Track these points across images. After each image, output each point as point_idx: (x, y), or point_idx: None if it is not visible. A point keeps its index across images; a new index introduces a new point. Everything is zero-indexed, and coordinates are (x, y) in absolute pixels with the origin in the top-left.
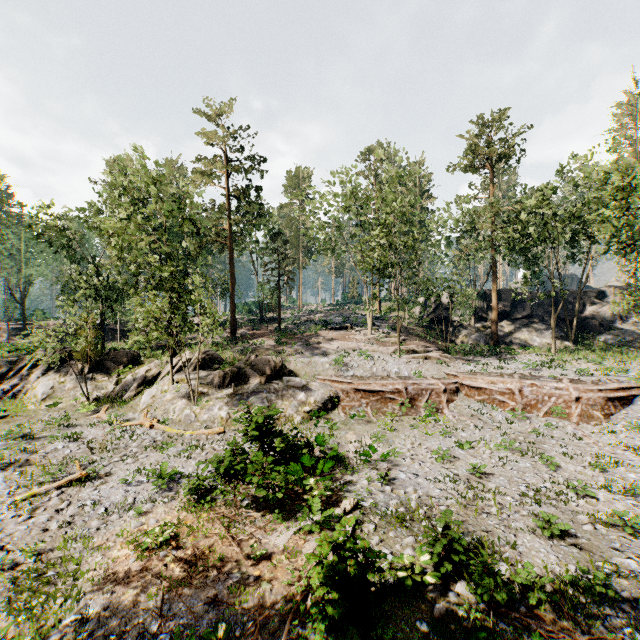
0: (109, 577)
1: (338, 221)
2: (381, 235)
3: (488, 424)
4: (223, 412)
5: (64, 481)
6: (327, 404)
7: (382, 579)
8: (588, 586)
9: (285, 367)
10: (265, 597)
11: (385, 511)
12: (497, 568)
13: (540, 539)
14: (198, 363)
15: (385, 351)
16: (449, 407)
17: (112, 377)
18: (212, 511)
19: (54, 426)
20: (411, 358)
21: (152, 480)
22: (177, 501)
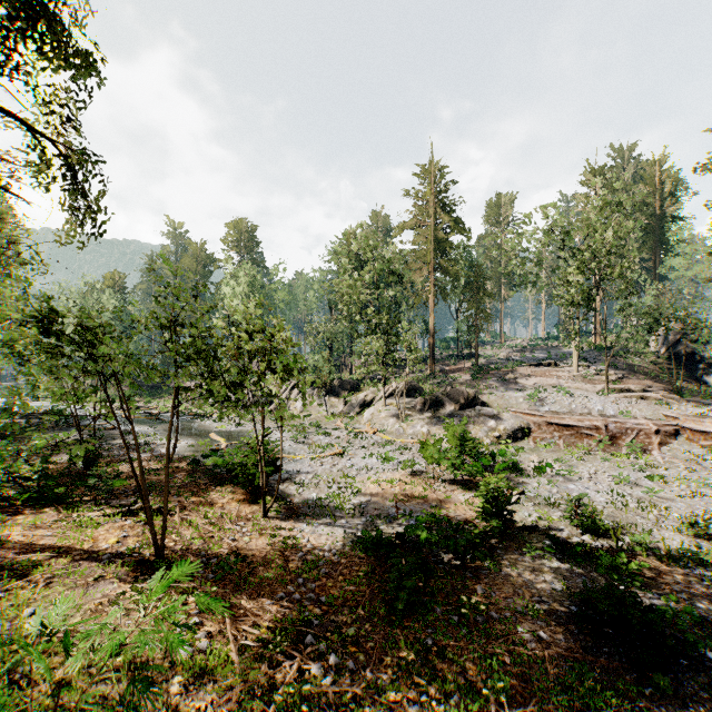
0: (368, 492)
1: (536, 256)
2: (578, 271)
3: (706, 469)
4: (424, 429)
5: (332, 453)
6: (517, 433)
7: (528, 523)
8: (693, 553)
9: (478, 398)
10: (451, 514)
11: (545, 499)
12: (624, 538)
13: (682, 536)
14: (405, 390)
15: (590, 389)
16: (660, 449)
17: (341, 399)
18: (419, 479)
19: (313, 427)
20: (622, 397)
21: (380, 461)
22: (397, 472)
